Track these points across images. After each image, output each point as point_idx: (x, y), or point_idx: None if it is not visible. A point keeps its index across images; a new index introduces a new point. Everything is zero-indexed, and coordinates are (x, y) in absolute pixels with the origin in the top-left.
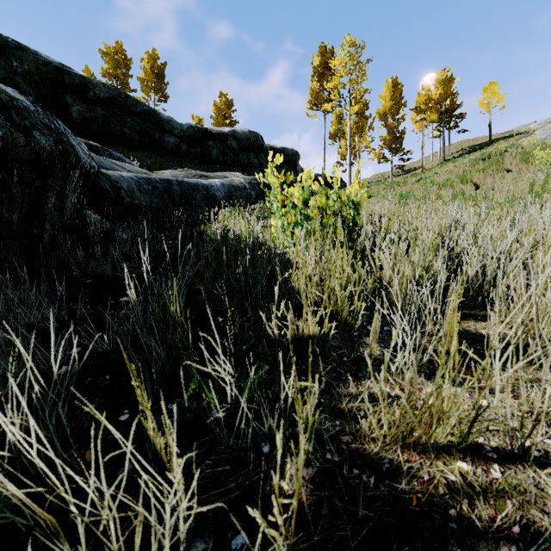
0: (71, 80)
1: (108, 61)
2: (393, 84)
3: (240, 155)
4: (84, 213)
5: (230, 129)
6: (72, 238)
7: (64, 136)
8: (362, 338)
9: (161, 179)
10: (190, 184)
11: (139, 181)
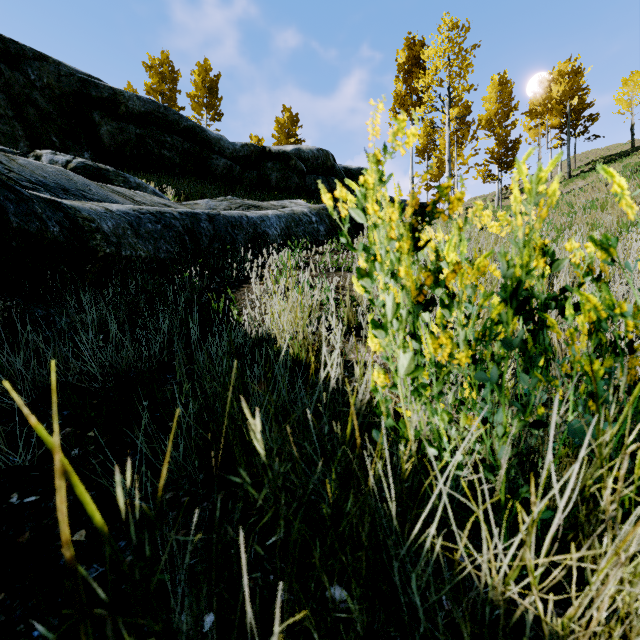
0: (98, 94)
1: (152, 75)
2: (501, 82)
3: (306, 179)
4: None
5: (293, 147)
6: None
7: None
8: None
9: (182, 213)
10: (229, 219)
11: (141, 217)
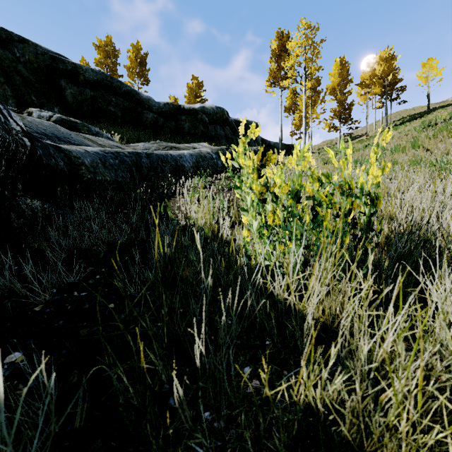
0: (64, 67)
1: (100, 52)
2: (341, 63)
3: (208, 127)
4: (17, 200)
5: (200, 106)
6: None
7: None
8: None
9: (130, 152)
10: (159, 156)
11: (106, 155)
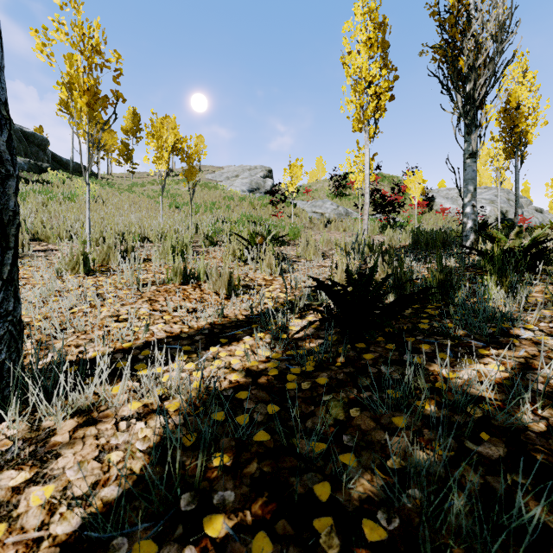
0: None
1: None
2: (134, 112)
3: None
4: None
5: None
6: None
7: None
8: None
9: None
10: None
11: None
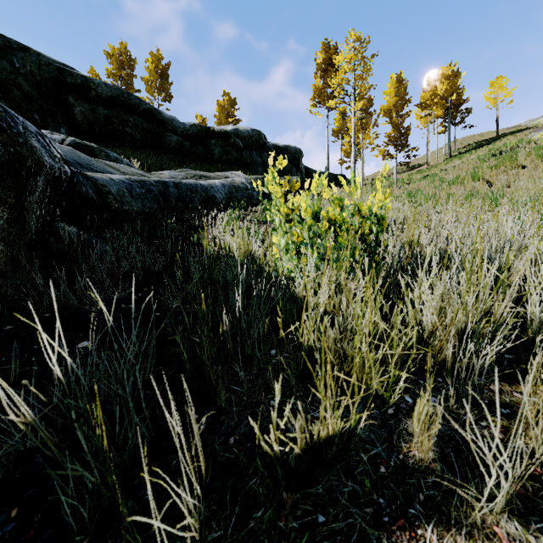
0: (72, 80)
1: (112, 62)
2: (398, 80)
3: (243, 153)
4: (56, 225)
5: (232, 128)
6: (41, 256)
7: (19, 137)
8: (401, 421)
9: (156, 181)
10: (188, 186)
11: (131, 184)
